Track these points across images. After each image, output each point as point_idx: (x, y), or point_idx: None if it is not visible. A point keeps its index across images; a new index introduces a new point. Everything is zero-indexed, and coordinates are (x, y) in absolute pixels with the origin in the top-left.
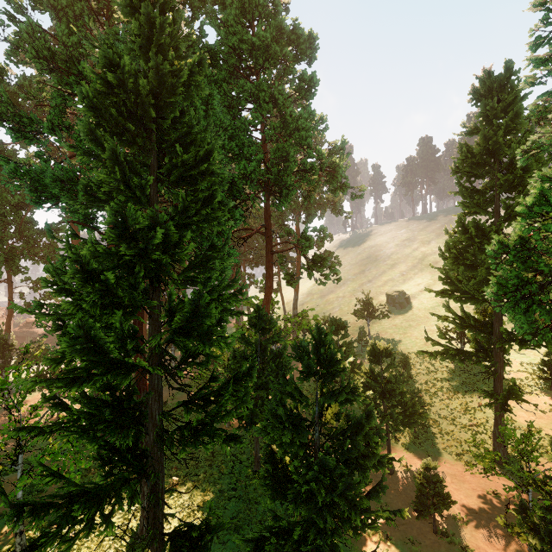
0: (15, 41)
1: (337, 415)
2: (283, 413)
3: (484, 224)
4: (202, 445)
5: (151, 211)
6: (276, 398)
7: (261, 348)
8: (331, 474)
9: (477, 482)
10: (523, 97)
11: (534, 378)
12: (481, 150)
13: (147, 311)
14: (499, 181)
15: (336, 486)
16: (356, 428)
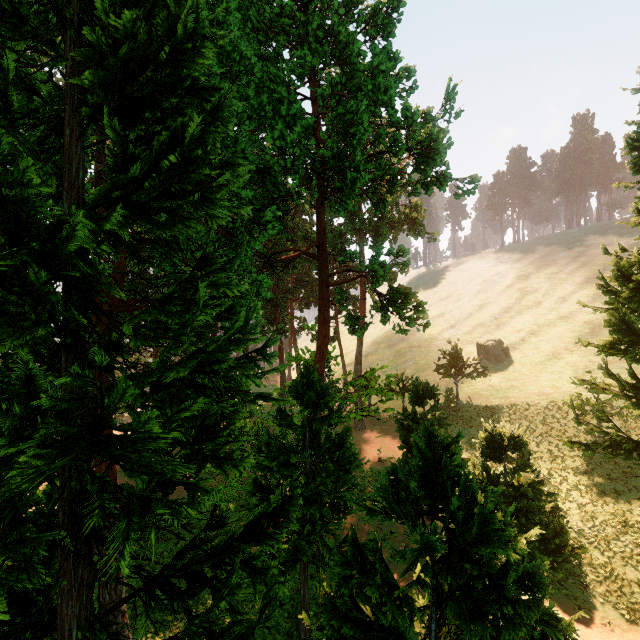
0: None
1: None
2: None
3: None
4: None
5: None
6: None
7: (312, 430)
8: None
9: None
10: None
11: None
12: None
13: None
14: None
15: None
16: None
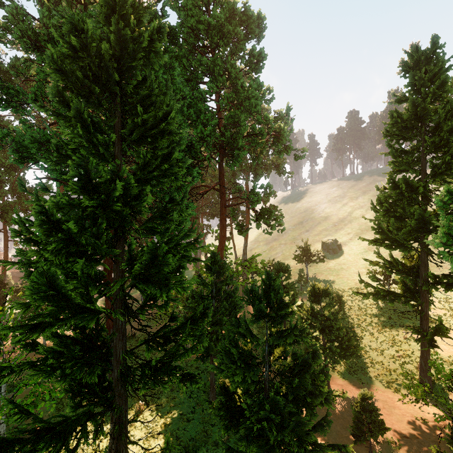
0: (3, 24)
1: (285, 353)
2: (236, 353)
3: (413, 181)
4: (160, 383)
5: (111, 165)
6: (229, 337)
7: (216, 288)
8: (281, 412)
9: (406, 408)
10: (448, 68)
11: (452, 314)
12: (410, 115)
13: (112, 259)
14: (427, 142)
15: (286, 423)
16: (303, 366)
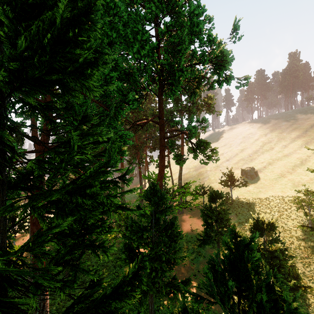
0: None
1: None
2: None
3: None
4: None
5: None
6: None
7: (156, 217)
8: None
9: None
10: None
11: None
12: None
13: None
14: None
15: None
16: None
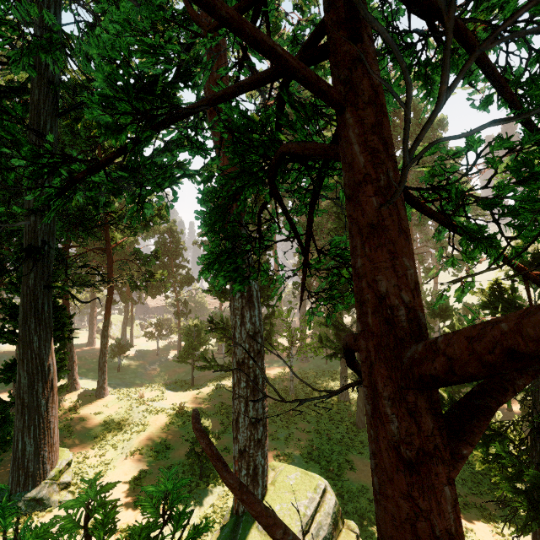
0: None
1: None
2: None
3: None
4: None
5: None
6: None
7: None
8: None
9: None
10: None
11: None
12: None
13: None
14: None
15: None
16: None
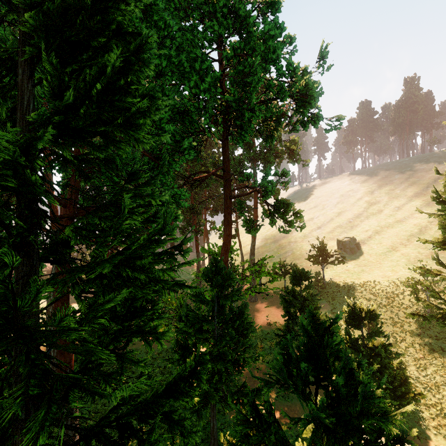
0: None
1: None
2: None
3: None
4: None
5: None
6: None
7: (219, 304)
8: None
9: None
10: None
11: None
12: None
13: None
14: None
15: None
16: None
